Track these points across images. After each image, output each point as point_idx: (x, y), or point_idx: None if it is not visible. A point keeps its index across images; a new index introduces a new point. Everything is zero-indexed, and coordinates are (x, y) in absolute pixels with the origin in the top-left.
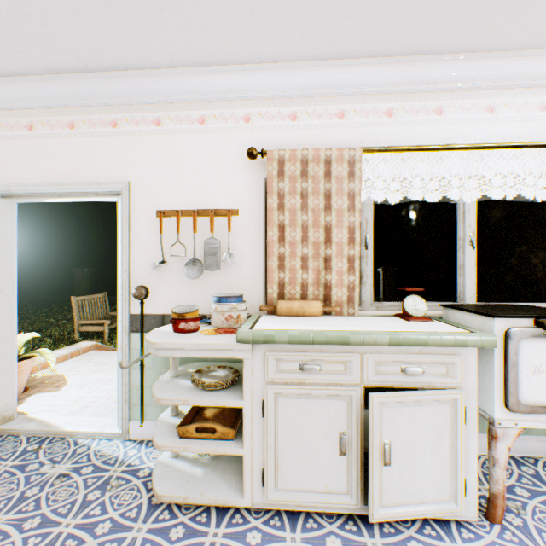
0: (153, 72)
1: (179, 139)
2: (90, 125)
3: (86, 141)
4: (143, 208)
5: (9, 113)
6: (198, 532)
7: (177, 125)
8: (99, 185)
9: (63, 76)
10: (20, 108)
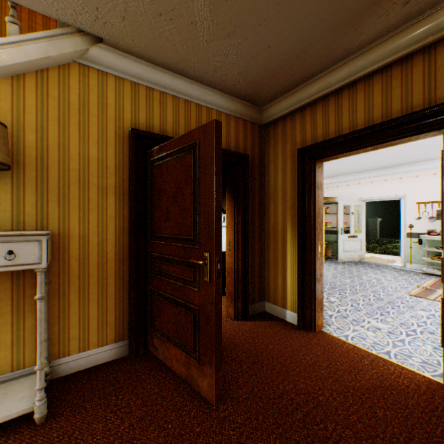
0: (416, 164)
1: (424, 180)
2: (391, 180)
3: (389, 184)
4: (410, 202)
5: (365, 179)
6: (438, 278)
7: (424, 176)
8: (394, 196)
9: (384, 169)
10: (368, 178)
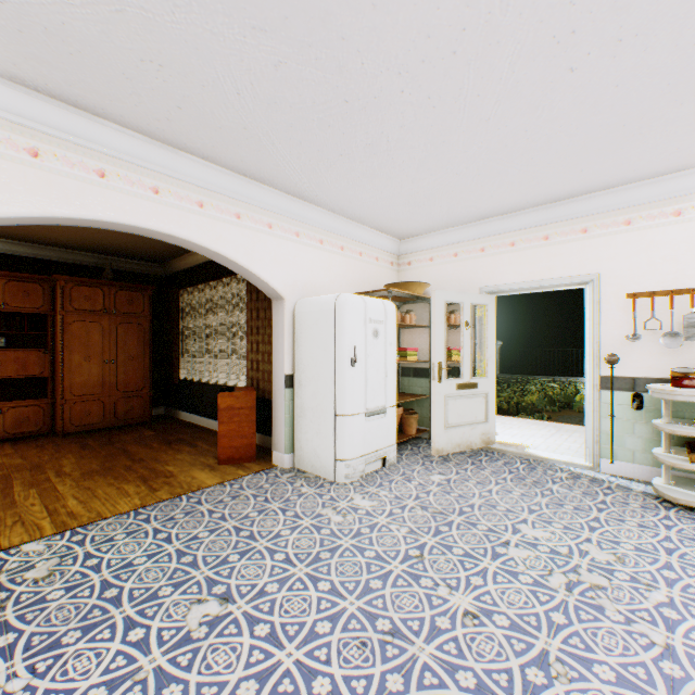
0: (629, 187)
1: (650, 233)
2: (561, 235)
3: (557, 247)
4: (612, 293)
5: (496, 238)
6: None
7: (648, 222)
8: (570, 279)
9: (545, 206)
10: (505, 233)
